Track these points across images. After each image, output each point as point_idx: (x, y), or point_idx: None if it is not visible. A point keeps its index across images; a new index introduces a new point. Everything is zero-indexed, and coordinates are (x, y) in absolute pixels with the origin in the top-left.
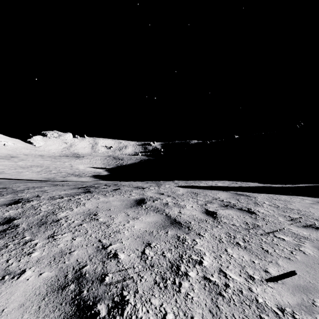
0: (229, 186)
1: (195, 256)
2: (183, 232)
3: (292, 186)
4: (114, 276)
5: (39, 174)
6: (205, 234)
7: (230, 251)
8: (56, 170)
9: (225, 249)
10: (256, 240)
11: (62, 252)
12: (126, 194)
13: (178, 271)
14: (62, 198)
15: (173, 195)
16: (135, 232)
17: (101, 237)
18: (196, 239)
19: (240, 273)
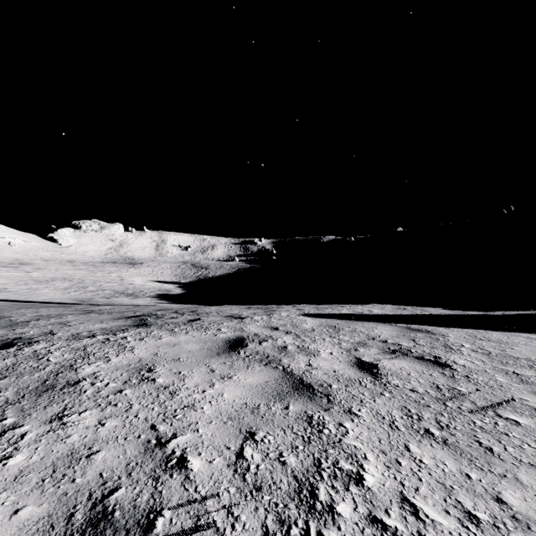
0: (392, 314)
1: (347, 464)
2: (318, 406)
3: (504, 314)
4: (175, 517)
5: (66, 292)
6: (360, 410)
7: (416, 450)
8: (94, 286)
9: (405, 446)
10: (464, 424)
11: (72, 456)
12: (211, 329)
13: (314, 501)
14: (92, 337)
15: (295, 331)
16: (224, 407)
17: (158, 418)
18: (344, 423)
19: (447, 507)
